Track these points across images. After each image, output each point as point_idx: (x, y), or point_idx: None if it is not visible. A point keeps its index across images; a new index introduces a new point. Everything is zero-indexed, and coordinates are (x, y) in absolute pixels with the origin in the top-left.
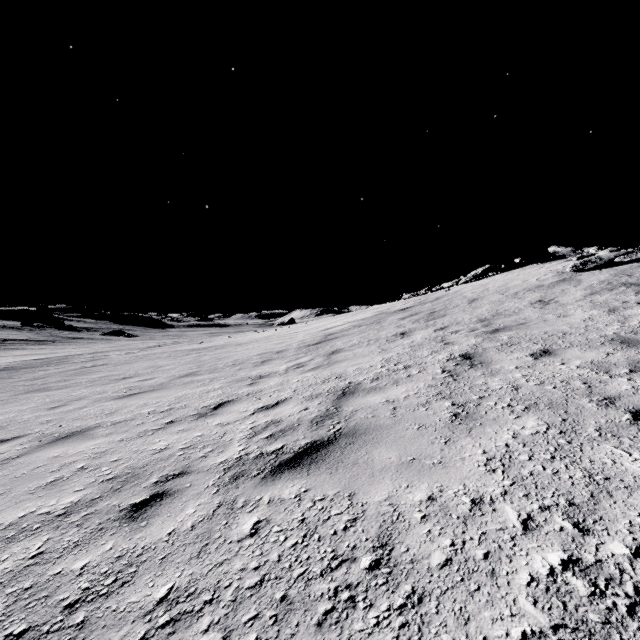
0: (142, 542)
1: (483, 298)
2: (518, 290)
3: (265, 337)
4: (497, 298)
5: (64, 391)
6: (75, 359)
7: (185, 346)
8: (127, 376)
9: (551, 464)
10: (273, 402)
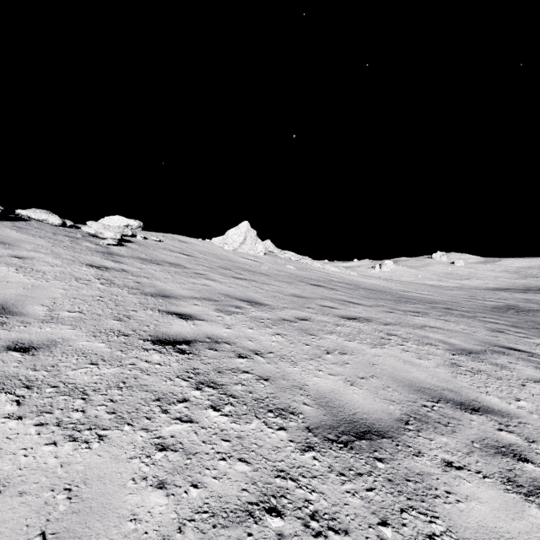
0: None
1: None
2: None
3: None
4: None
5: None
6: None
7: None
8: None
9: (434, 322)
10: None
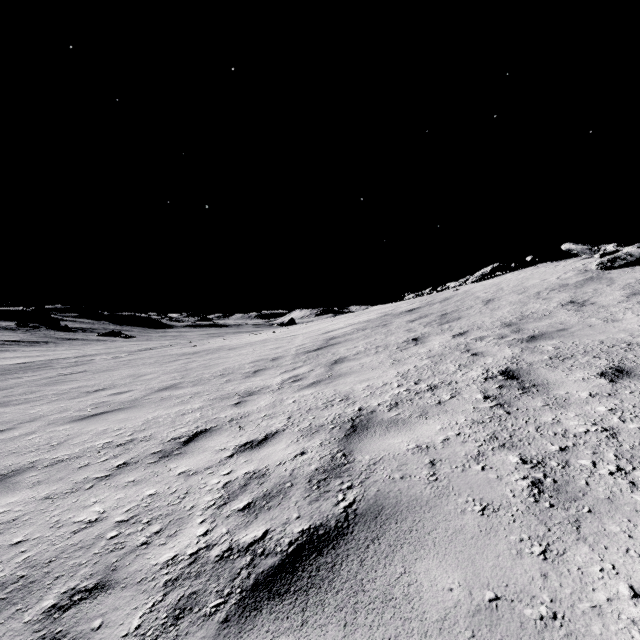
0: None
1: (500, 298)
2: (539, 290)
3: (261, 340)
4: (517, 299)
5: (22, 407)
6: (57, 364)
7: (176, 350)
8: (101, 388)
9: None
10: (260, 436)
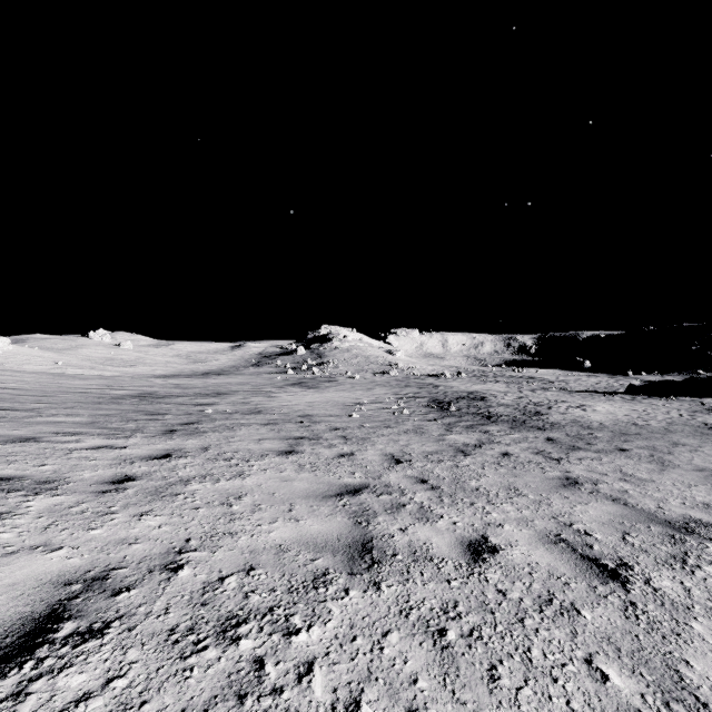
0: (115, 470)
1: None
2: None
3: None
4: None
5: None
6: None
7: None
8: None
9: None
10: None
